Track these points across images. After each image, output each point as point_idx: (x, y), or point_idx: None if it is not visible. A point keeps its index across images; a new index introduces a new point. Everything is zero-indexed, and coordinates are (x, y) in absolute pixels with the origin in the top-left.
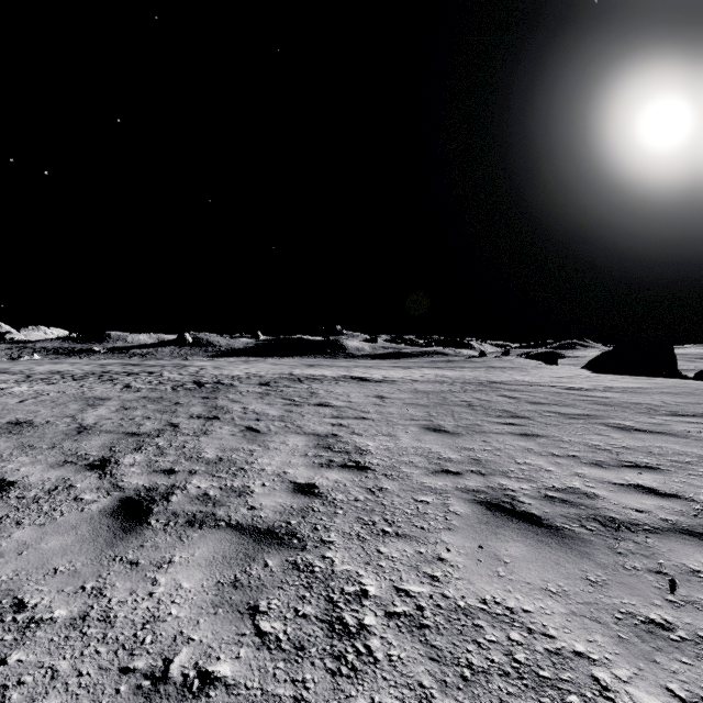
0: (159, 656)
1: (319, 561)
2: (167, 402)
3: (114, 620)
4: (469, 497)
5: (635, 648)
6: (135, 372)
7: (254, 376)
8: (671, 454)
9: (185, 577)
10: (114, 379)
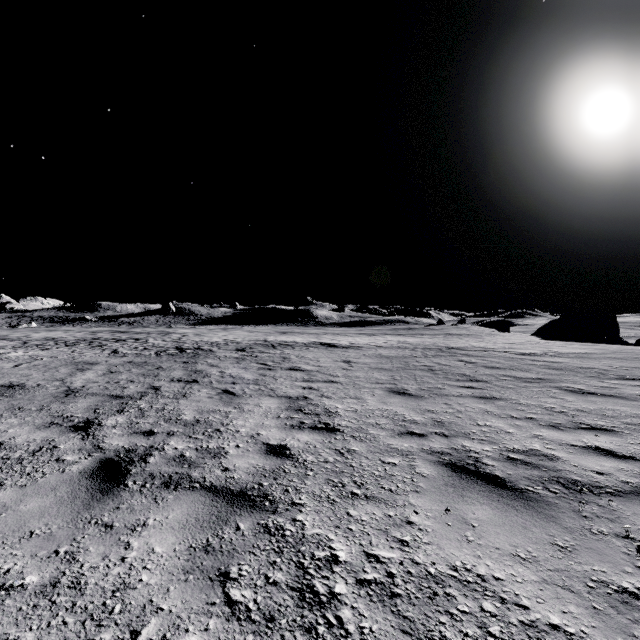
0: (127, 627)
1: (289, 525)
2: (150, 366)
3: (85, 587)
4: (434, 458)
5: (611, 620)
6: (123, 339)
7: (231, 342)
8: (624, 416)
9: (157, 541)
10: (103, 345)
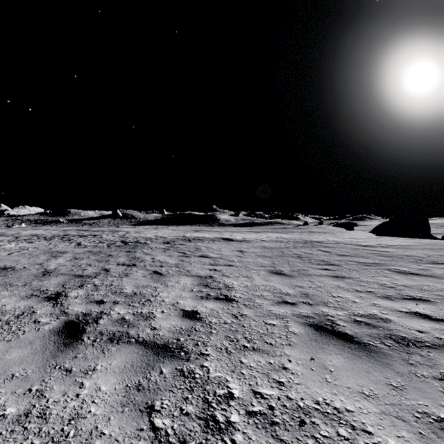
0: None
1: (198, 369)
2: (103, 254)
3: (49, 416)
4: (302, 320)
5: (433, 443)
6: (85, 235)
7: (160, 237)
8: (436, 290)
9: (103, 381)
10: (71, 239)
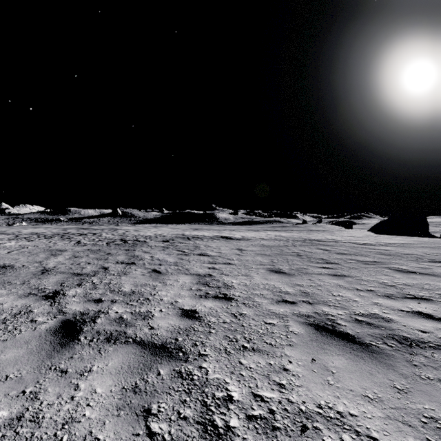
0: None
1: (197, 371)
2: (102, 253)
3: (42, 420)
4: (302, 320)
5: None
6: (84, 233)
7: (159, 236)
8: (437, 289)
9: (99, 383)
10: (71, 238)
